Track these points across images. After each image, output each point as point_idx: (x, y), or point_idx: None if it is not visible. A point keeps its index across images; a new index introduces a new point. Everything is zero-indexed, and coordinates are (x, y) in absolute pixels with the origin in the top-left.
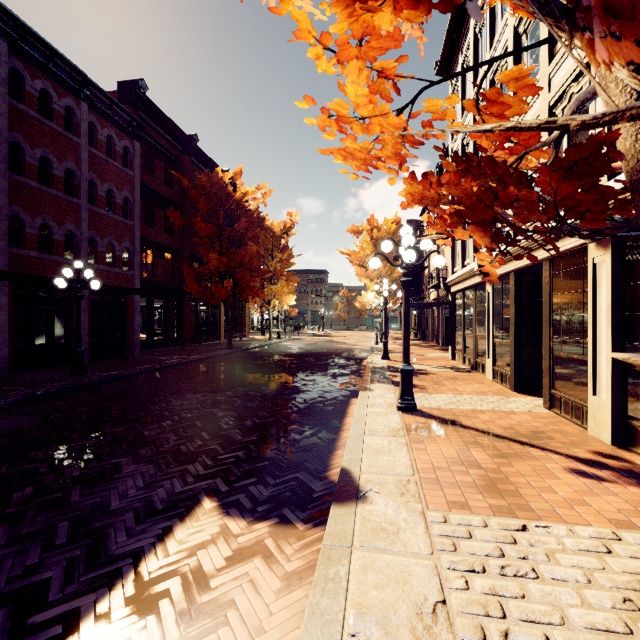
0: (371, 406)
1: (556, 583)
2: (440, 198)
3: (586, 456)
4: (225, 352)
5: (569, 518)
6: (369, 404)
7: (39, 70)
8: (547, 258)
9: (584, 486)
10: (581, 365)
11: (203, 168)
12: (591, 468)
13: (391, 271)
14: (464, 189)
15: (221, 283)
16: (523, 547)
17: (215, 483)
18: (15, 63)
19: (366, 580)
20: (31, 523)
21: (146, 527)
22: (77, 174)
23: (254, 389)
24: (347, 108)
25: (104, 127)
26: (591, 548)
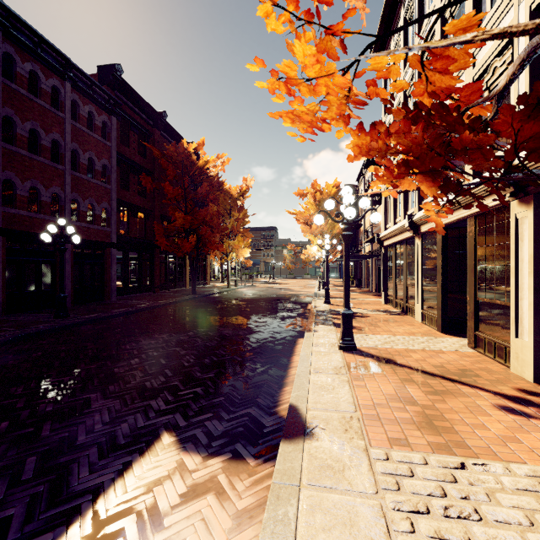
0: (316, 346)
1: (500, 526)
2: (388, 148)
3: (512, 393)
4: (189, 297)
5: (504, 455)
6: (314, 344)
7: (29, 54)
8: (472, 215)
9: (514, 423)
10: (504, 310)
11: (171, 140)
12: (518, 405)
13: (332, 228)
14: (414, 137)
15: (186, 238)
16: (463, 486)
17: (174, 418)
18: (7, 48)
19: (314, 522)
20: (2, 458)
21: (108, 462)
22: (62, 144)
23: (213, 330)
24: (295, 70)
25: (85, 104)
26: (529, 487)
